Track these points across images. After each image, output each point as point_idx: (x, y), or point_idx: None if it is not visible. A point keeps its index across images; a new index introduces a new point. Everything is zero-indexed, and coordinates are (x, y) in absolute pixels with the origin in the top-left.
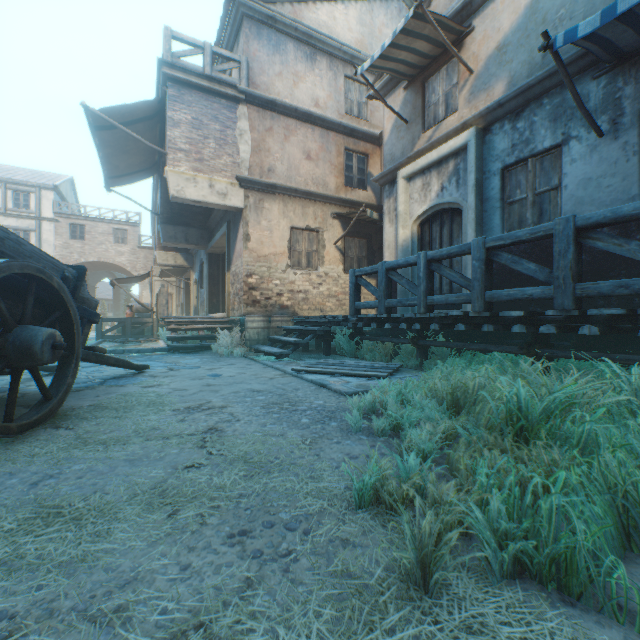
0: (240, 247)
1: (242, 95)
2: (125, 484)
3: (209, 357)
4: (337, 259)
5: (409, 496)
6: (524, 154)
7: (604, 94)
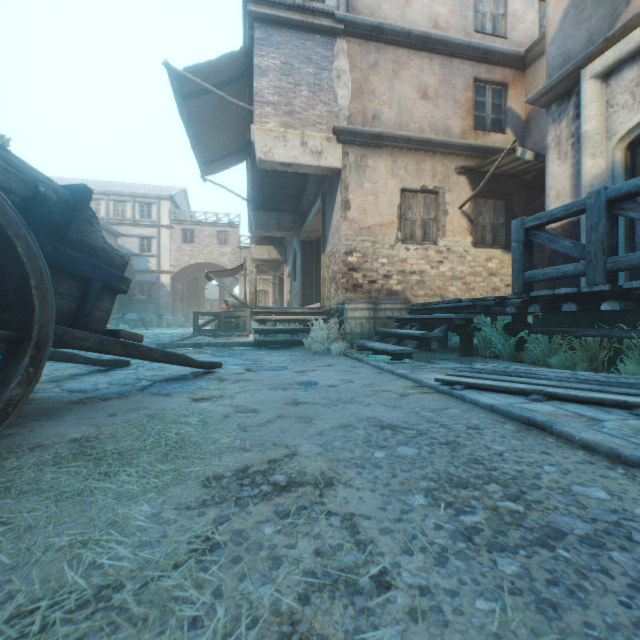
0: (337, 219)
1: (340, 25)
2: None
3: (300, 354)
4: (463, 228)
5: None
6: None
7: None
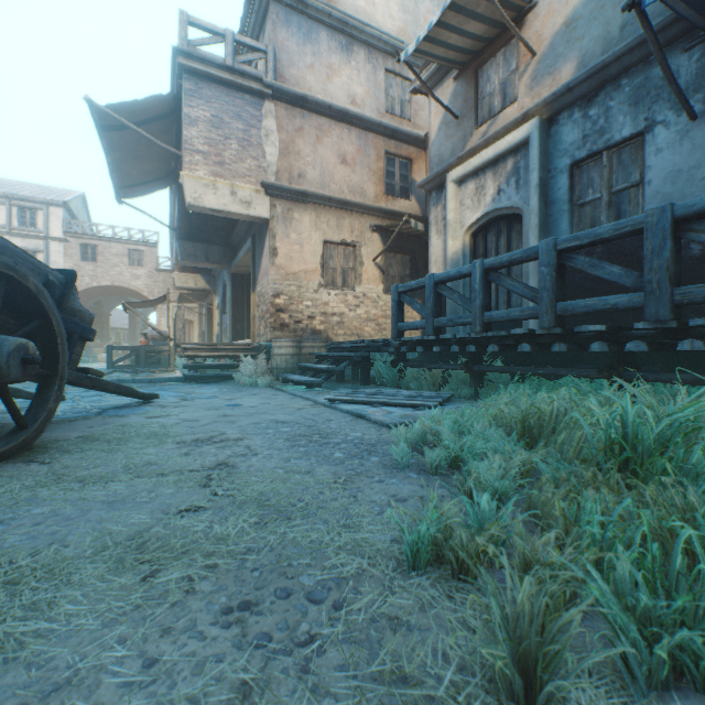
0: (266, 263)
1: (268, 90)
2: (94, 533)
3: (230, 387)
4: (376, 278)
5: (489, 554)
6: (598, 146)
7: (698, 68)
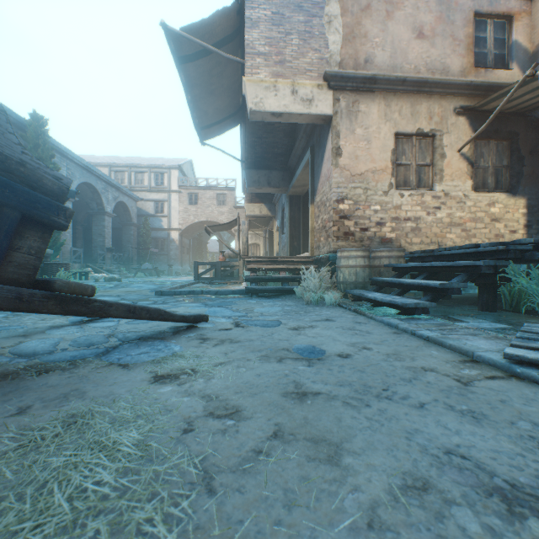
0: (327, 167)
1: None
2: None
3: (292, 304)
4: (462, 172)
5: None
6: None
7: None
